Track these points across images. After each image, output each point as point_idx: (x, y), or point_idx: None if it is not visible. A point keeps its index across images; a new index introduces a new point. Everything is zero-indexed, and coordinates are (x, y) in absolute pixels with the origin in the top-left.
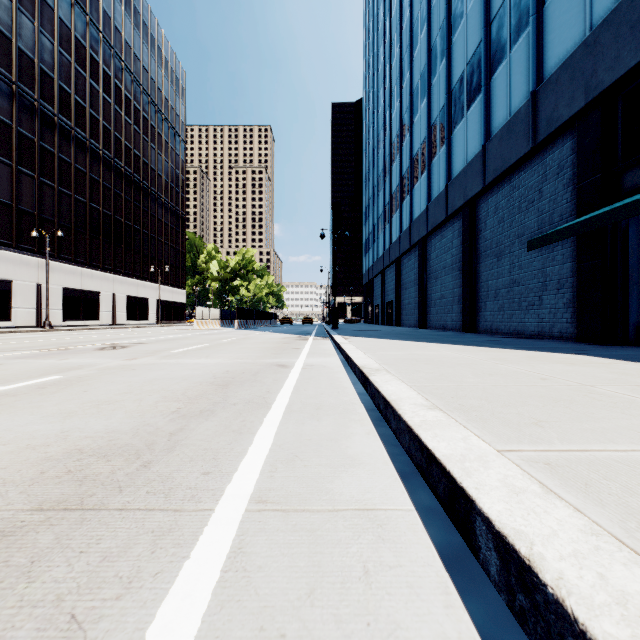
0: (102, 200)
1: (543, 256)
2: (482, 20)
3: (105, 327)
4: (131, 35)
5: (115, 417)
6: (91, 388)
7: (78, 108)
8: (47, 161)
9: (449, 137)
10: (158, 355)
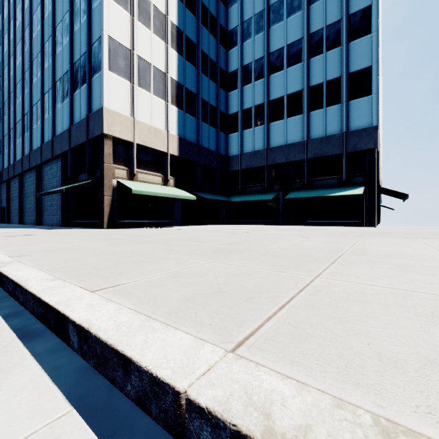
0: None
1: (58, 197)
2: (41, 91)
3: None
4: None
5: None
6: None
7: None
8: None
9: (31, 129)
10: None
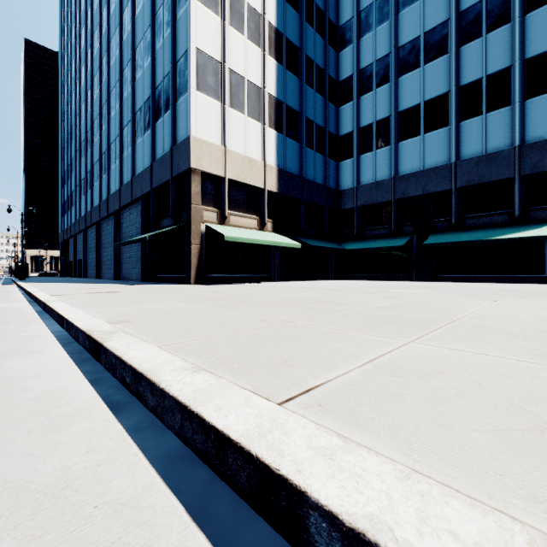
0: None
1: (137, 247)
2: (119, 125)
3: None
4: None
5: None
6: None
7: None
8: None
9: (109, 170)
10: None
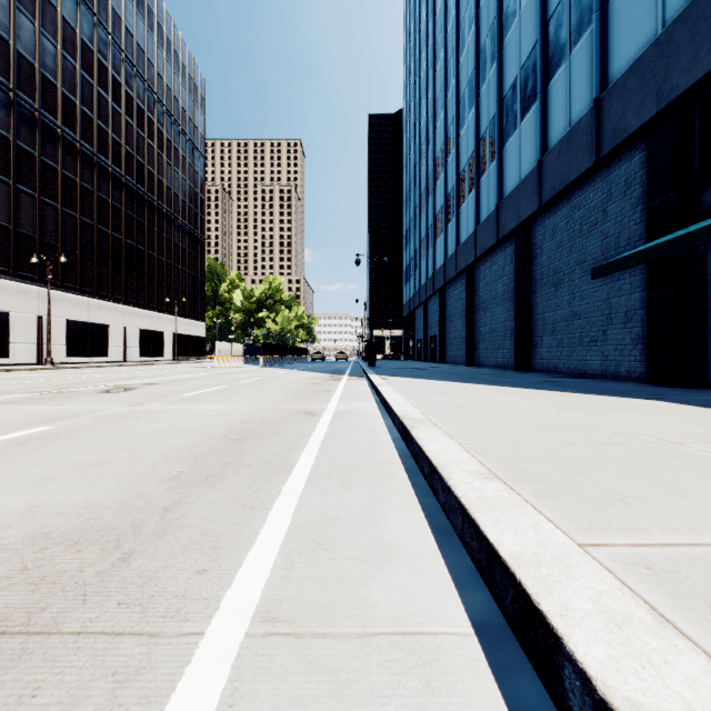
0: (111, 222)
1: (608, 285)
2: (538, 18)
3: (114, 364)
4: (144, 38)
5: (101, 485)
6: (81, 443)
7: (84, 119)
8: (49, 178)
9: (500, 151)
10: (168, 399)
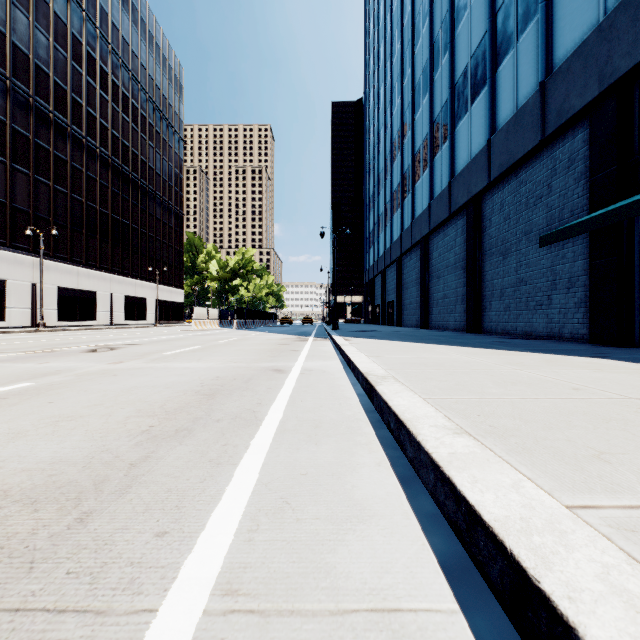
0: (99, 198)
1: (552, 254)
2: (487, 10)
3: (101, 327)
4: (129, 32)
5: (71, 439)
6: (58, 399)
7: (74, 105)
8: (42, 158)
9: (452, 133)
10: (147, 358)
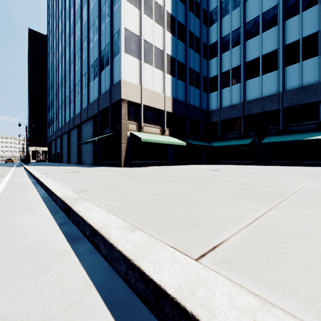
0: None
1: (90, 145)
2: (80, 75)
3: None
4: None
5: None
6: None
7: None
8: None
9: (75, 101)
10: None
